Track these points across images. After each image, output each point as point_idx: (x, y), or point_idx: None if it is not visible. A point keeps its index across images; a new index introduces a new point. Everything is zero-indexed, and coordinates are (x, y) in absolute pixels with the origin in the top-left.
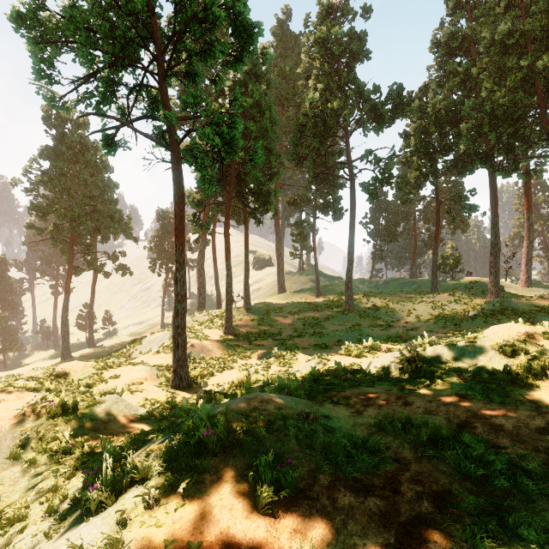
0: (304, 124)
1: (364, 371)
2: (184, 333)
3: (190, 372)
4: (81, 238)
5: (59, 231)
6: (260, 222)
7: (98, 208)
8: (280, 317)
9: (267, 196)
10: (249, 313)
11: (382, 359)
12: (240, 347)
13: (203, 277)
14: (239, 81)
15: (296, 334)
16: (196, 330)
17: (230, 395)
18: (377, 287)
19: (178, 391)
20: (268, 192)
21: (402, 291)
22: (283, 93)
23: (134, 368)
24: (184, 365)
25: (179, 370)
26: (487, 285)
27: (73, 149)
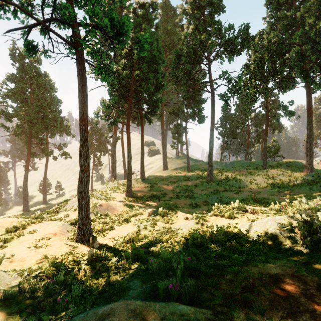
0: (181, 55)
1: (246, 236)
2: (86, 196)
3: (95, 226)
4: (37, 135)
5: (23, 130)
6: (151, 122)
7: (46, 114)
8: (164, 185)
9: (155, 103)
10: (143, 182)
11: (261, 224)
12: (135, 206)
13: (115, 159)
14: (136, 23)
15: (175, 197)
16: (106, 194)
17: (120, 252)
18: (226, 166)
19: (81, 244)
20: (156, 99)
21: (244, 168)
22: (166, 43)
23: (50, 224)
24: (87, 223)
25: (82, 226)
26: (301, 164)
27: (29, 76)
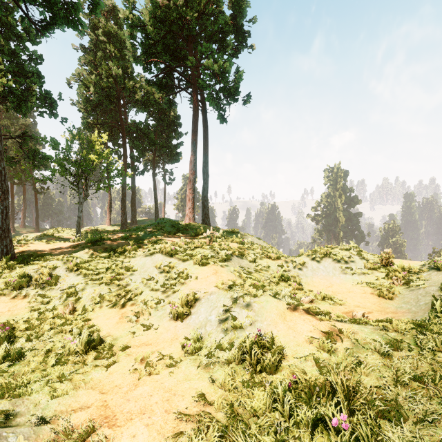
0: None
1: None
2: None
3: None
4: None
5: None
6: None
7: None
8: None
9: None
10: None
11: None
12: None
13: None
14: None
15: None
16: None
17: None
18: None
19: None
20: None
21: None
22: None
23: None
24: None
25: None
26: None
27: None
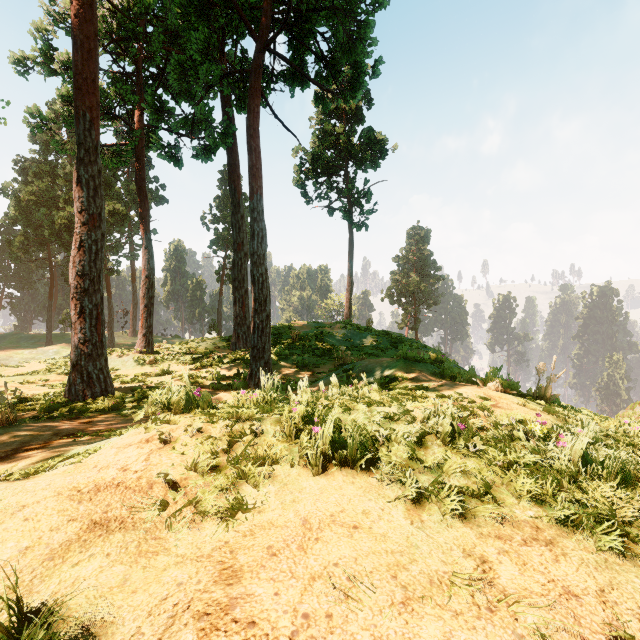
0: None
1: None
2: None
3: None
4: None
5: None
6: None
7: None
8: None
9: None
10: None
11: None
12: None
13: None
14: None
15: None
16: None
17: None
18: None
19: None
20: None
21: (11, 346)
22: None
23: None
24: None
25: None
26: None
27: None
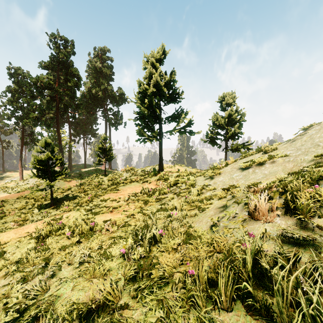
0: None
1: None
2: None
3: None
4: None
5: None
6: None
7: None
8: None
9: None
10: None
11: None
12: None
13: None
14: None
15: None
16: None
17: None
18: None
19: None
20: None
21: None
22: None
23: None
24: None
25: None
26: None
27: None
